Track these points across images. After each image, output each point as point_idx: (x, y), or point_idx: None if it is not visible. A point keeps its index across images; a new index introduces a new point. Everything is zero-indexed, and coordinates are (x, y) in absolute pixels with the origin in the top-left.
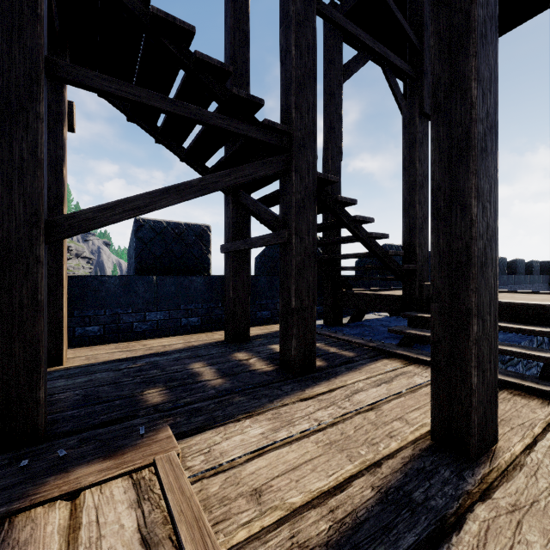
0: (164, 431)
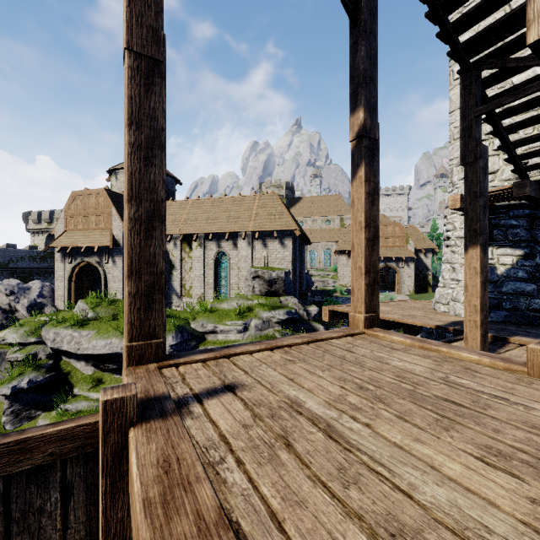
0: None
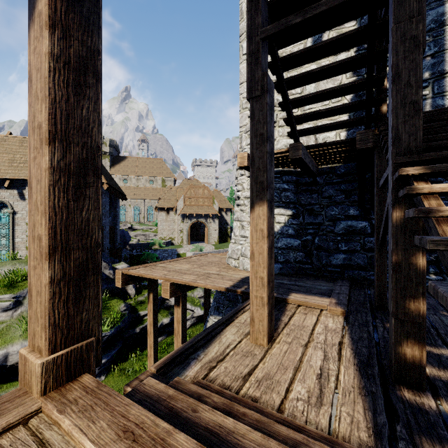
0: (340, 308)
